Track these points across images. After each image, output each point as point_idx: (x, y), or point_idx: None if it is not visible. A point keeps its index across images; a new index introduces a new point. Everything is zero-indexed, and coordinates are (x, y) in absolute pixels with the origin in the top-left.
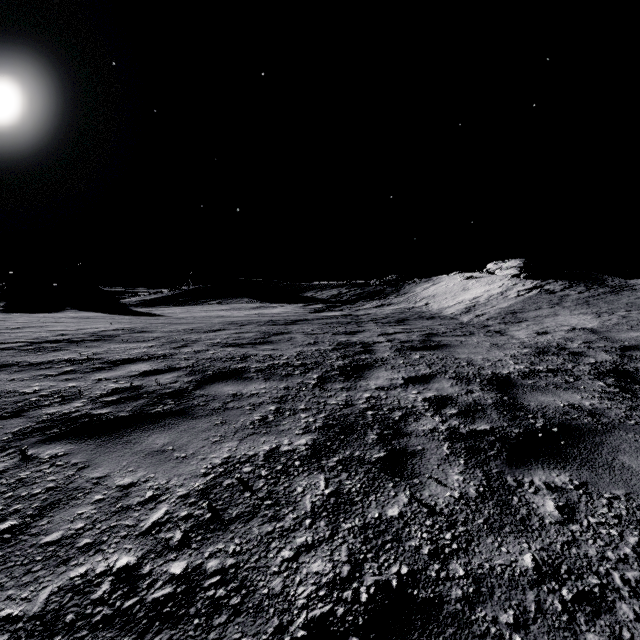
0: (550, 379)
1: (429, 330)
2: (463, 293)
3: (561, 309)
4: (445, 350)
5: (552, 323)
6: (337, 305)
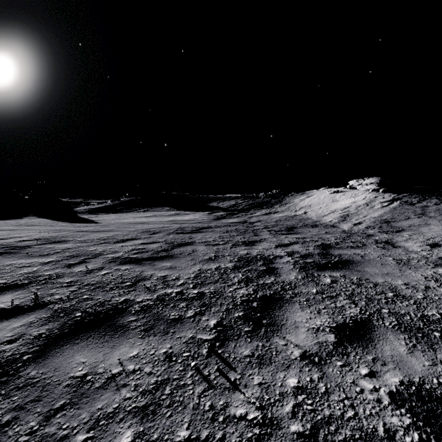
0: None
1: (321, 240)
2: (334, 204)
3: (429, 219)
4: (353, 269)
5: (432, 233)
6: (235, 213)
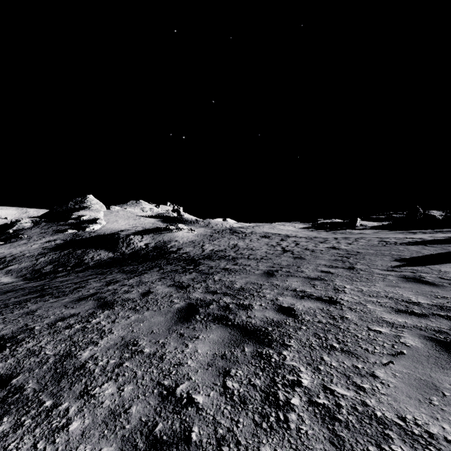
0: None
1: None
2: None
3: None
4: None
5: None
6: None
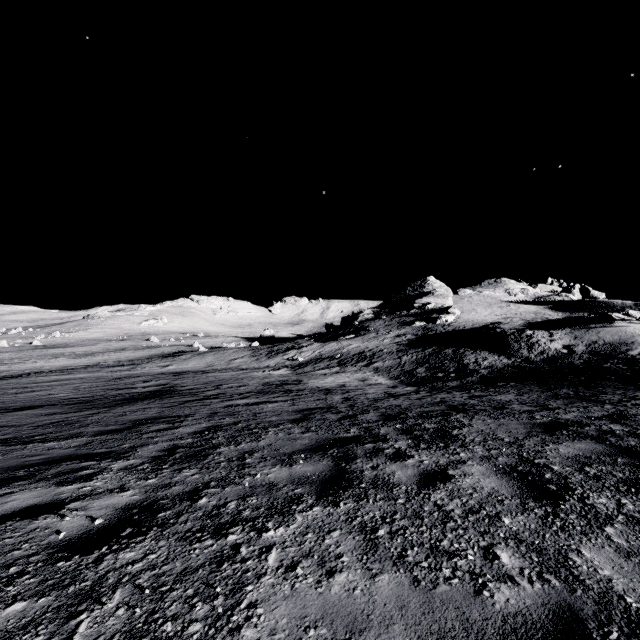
0: (264, 499)
1: None
2: None
3: None
4: None
5: None
6: None
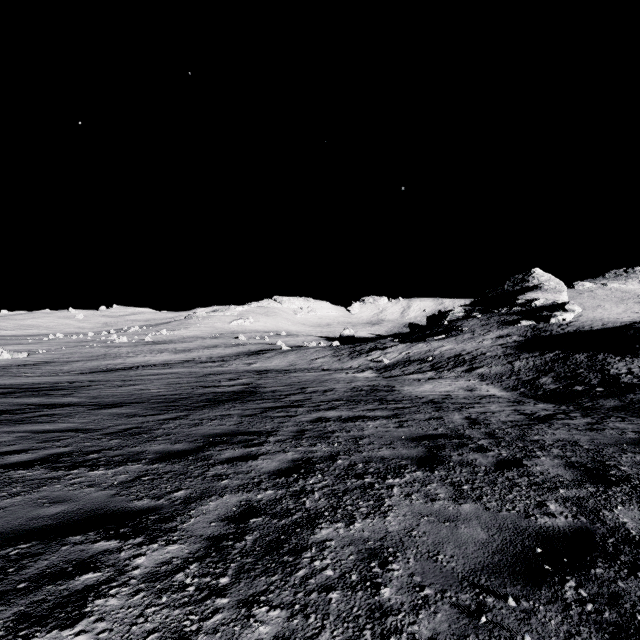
0: None
1: None
2: None
3: None
4: None
5: None
6: None
